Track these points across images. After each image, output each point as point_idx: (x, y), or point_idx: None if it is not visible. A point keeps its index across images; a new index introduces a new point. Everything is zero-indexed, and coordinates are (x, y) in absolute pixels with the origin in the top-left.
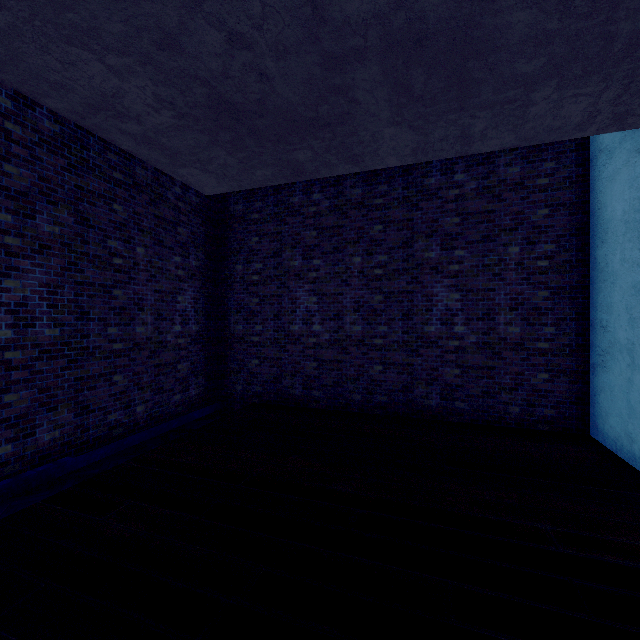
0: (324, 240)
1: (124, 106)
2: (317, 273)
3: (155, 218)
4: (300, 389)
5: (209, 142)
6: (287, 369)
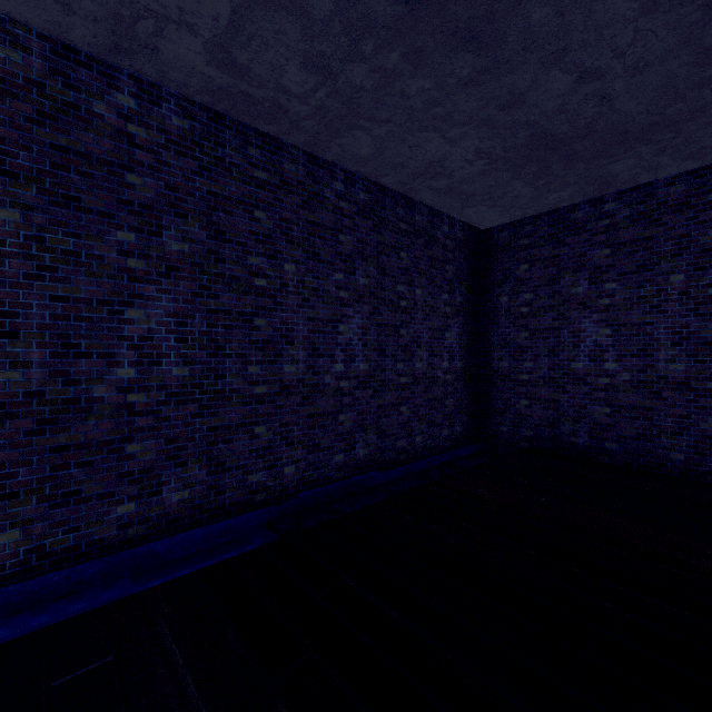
0: (622, 258)
1: (443, 167)
2: (611, 299)
3: (428, 259)
4: (585, 438)
5: (510, 178)
6: (566, 413)
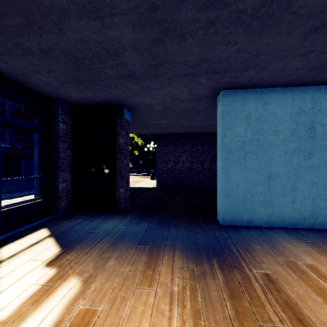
0: None
1: None
2: None
3: None
4: None
5: None
6: None
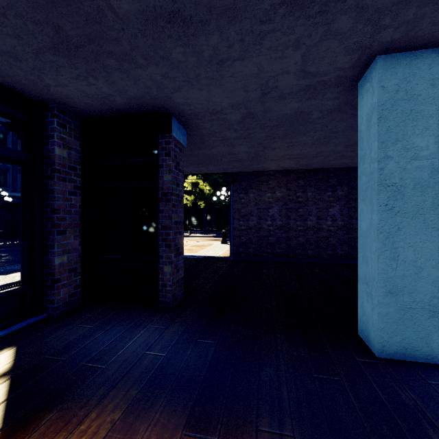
0: None
1: (345, 163)
2: None
3: None
4: None
5: None
6: None
